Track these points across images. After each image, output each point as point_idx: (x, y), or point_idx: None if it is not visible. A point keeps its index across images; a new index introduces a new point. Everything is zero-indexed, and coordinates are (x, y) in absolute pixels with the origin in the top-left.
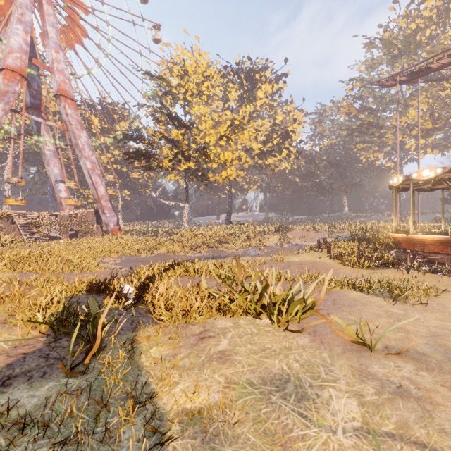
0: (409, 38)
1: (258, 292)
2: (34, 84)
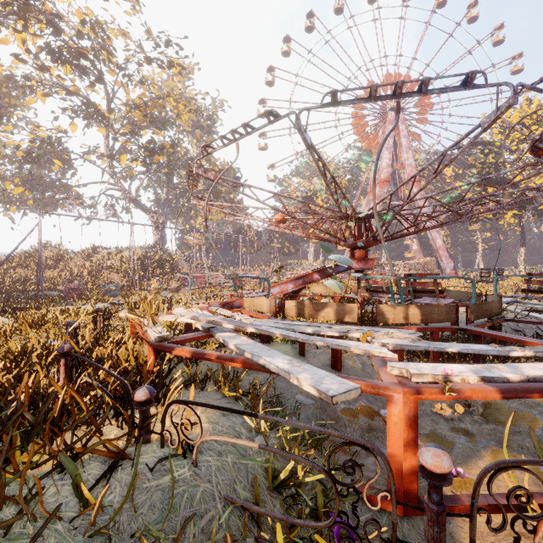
0: None
1: None
2: (395, 176)
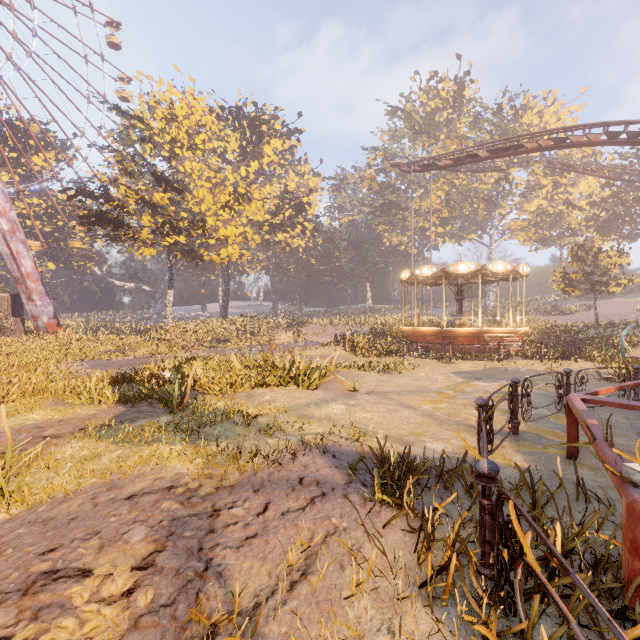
0: (429, 116)
1: (286, 368)
2: None
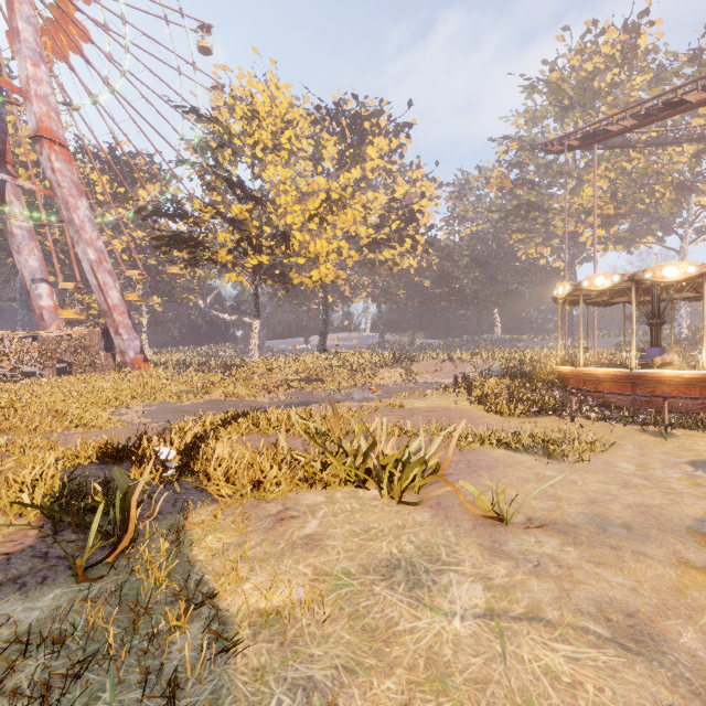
0: (584, 83)
1: (362, 452)
2: None
